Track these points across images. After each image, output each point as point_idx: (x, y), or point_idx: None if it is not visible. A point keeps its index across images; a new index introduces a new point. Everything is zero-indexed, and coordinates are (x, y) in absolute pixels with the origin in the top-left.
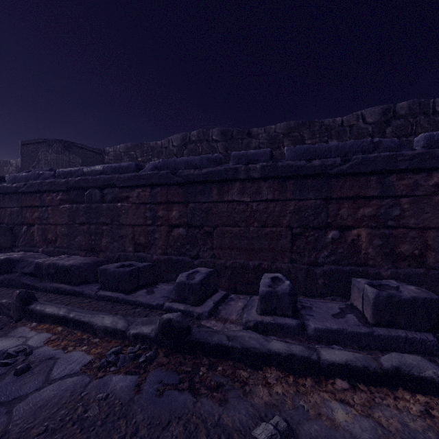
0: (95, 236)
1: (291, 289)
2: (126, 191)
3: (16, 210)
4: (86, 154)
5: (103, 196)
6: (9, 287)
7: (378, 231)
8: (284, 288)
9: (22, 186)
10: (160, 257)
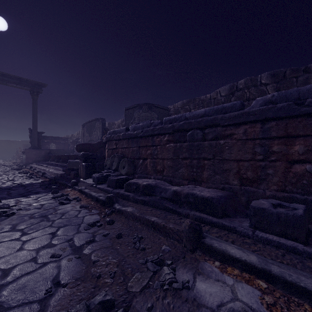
0: (197, 169)
1: None
2: (230, 129)
3: (136, 149)
4: (159, 111)
5: (204, 135)
6: (153, 207)
7: None
8: None
9: (140, 132)
10: (276, 194)
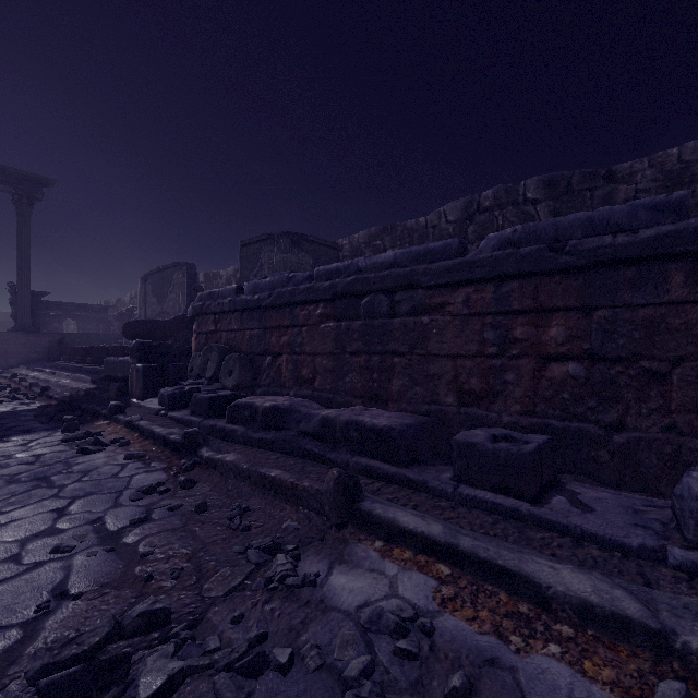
0: (379, 375)
1: None
2: (440, 294)
3: (258, 334)
4: (318, 251)
5: (393, 305)
6: (282, 453)
7: None
8: None
9: (267, 297)
10: (519, 420)
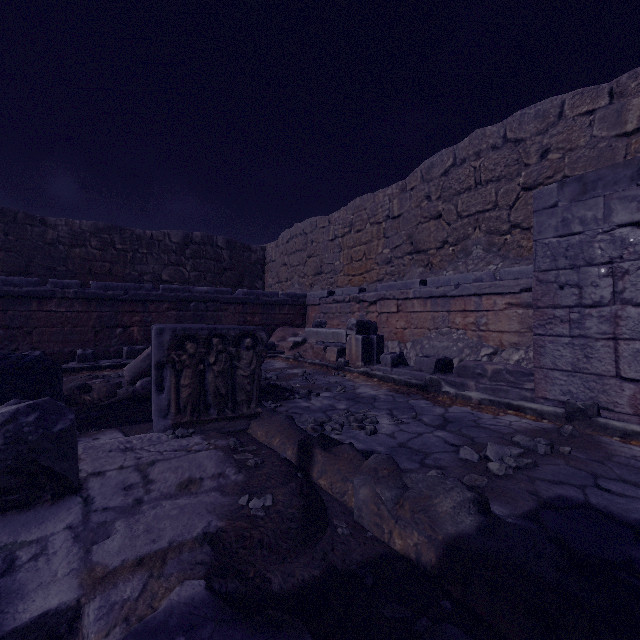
0: None
1: (93, 352)
2: None
3: None
4: None
5: None
6: None
7: (143, 328)
8: (90, 351)
9: None
10: None
